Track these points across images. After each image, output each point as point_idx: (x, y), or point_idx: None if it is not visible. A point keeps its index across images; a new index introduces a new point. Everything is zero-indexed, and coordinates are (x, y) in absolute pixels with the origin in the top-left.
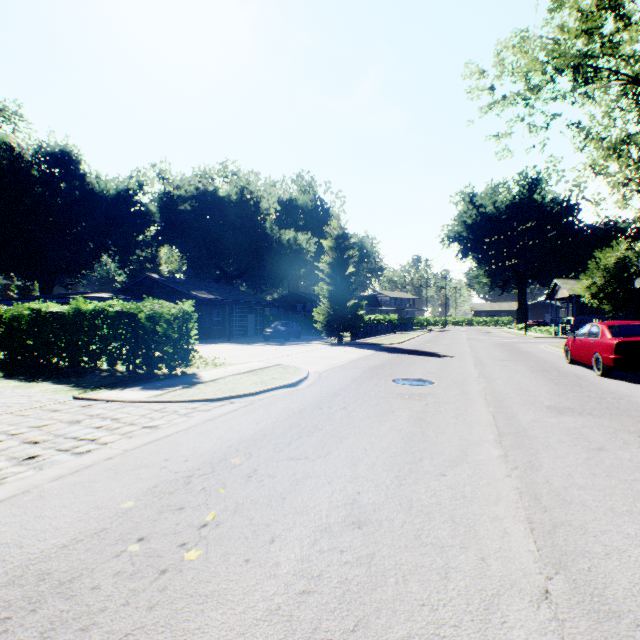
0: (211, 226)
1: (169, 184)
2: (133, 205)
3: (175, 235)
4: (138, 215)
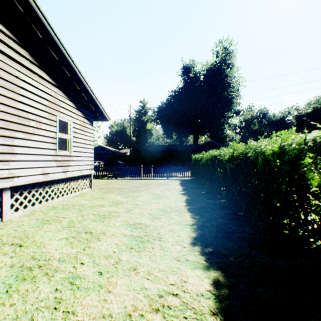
0: (319, 122)
1: (299, 110)
2: (284, 122)
3: (301, 129)
4: (286, 125)
